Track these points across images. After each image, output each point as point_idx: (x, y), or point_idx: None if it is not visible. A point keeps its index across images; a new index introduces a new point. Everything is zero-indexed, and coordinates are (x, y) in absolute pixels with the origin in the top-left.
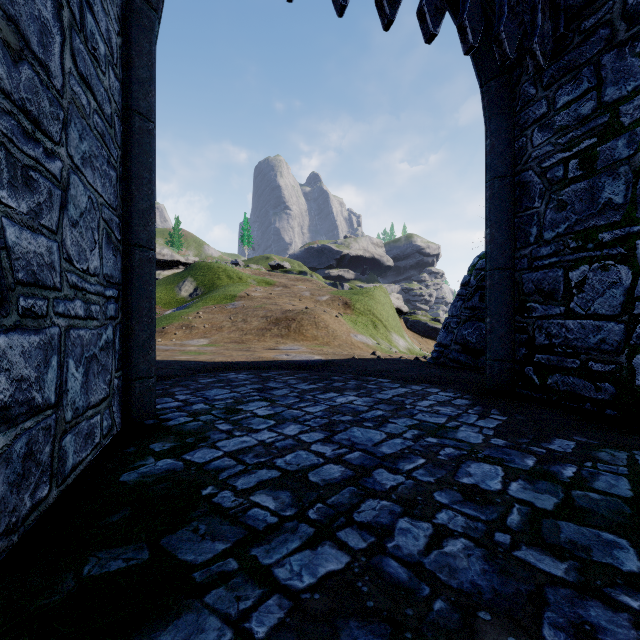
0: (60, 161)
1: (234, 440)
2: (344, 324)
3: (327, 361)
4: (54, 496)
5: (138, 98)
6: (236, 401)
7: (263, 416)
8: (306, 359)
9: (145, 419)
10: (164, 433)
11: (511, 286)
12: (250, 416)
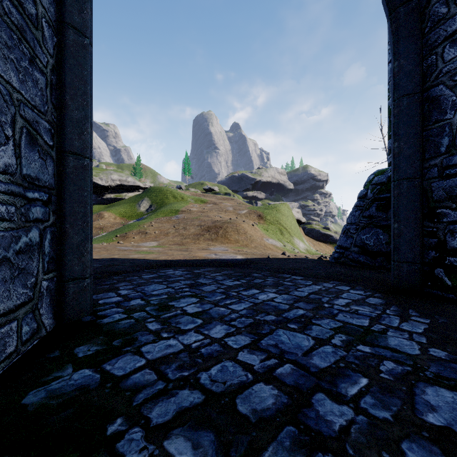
0: None
1: (160, 344)
2: (258, 231)
3: (247, 260)
4: None
5: (72, 12)
6: (169, 297)
7: (191, 314)
8: (230, 258)
9: (80, 317)
10: (95, 333)
11: (420, 194)
12: (179, 314)
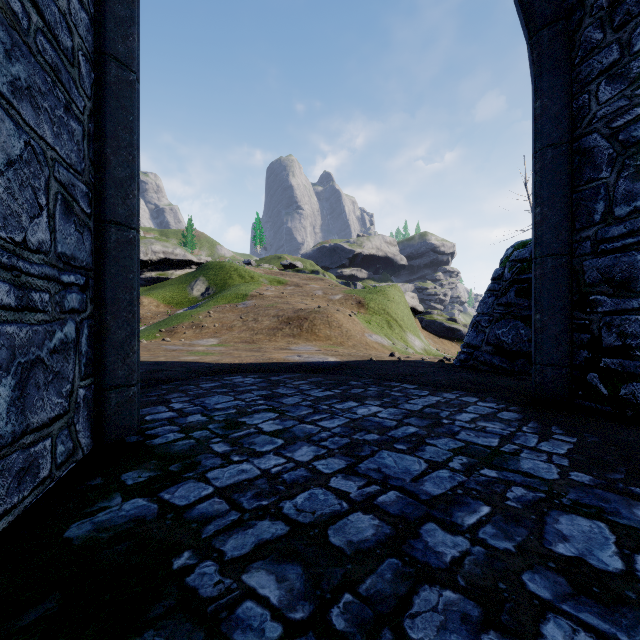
0: None
1: (230, 468)
2: (358, 323)
3: (342, 363)
4: None
5: (114, 40)
6: (239, 411)
7: (269, 433)
8: (319, 361)
9: (124, 437)
10: (145, 456)
11: (568, 275)
12: (254, 432)
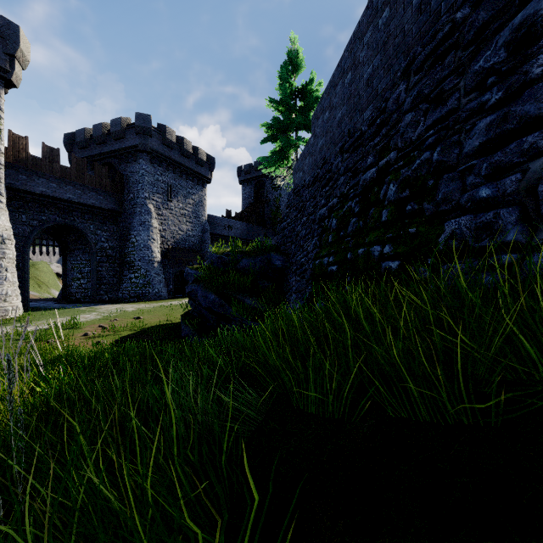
0: None
1: None
2: None
3: None
4: None
5: None
6: None
7: None
8: None
9: None
10: None
11: (66, 284)
12: None
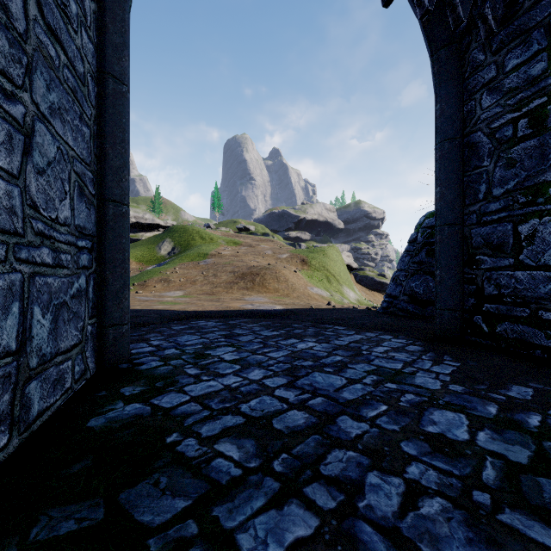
0: (23, 106)
1: (201, 384)
2: (302, 278)
3: (287, 310)
4: (15, 445)
5: (112, 62)
6: (205, 346)
7: (229, 361)
8: (269, 308)
9: (118, 363)
10: (136, 377)
11: (460, 240)
12: (217, 361)
